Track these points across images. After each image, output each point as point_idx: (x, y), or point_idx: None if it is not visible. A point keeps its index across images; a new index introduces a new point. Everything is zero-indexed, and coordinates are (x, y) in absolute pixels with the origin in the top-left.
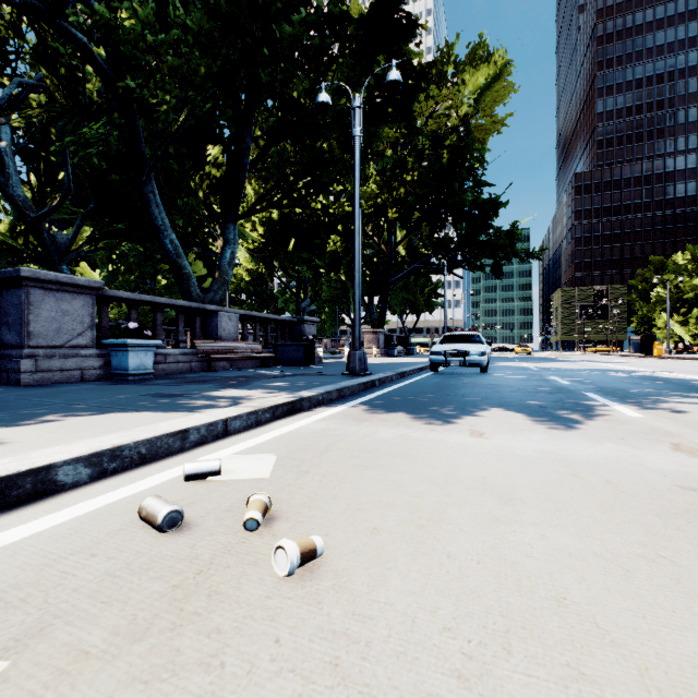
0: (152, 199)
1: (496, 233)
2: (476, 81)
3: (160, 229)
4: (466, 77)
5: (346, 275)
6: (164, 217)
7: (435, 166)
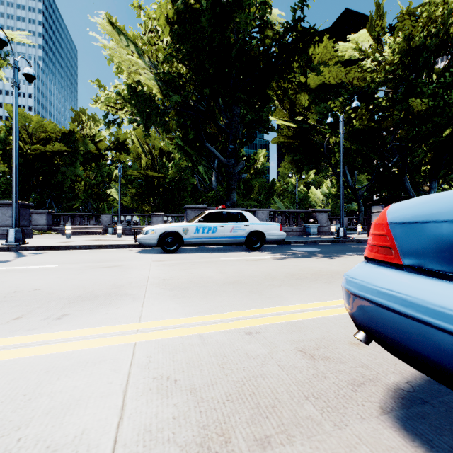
0: (405, 181)
1: None
2: None
3: (408, 189)
4: None
5: None
6: (409, 185)
7: None
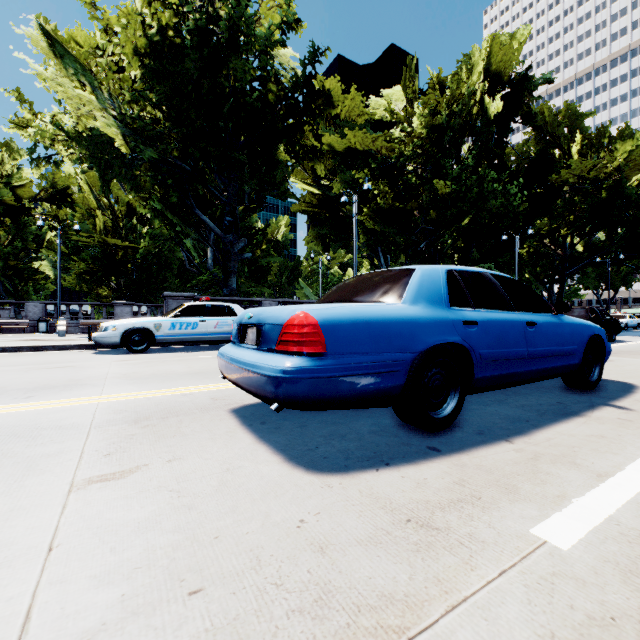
0: None
1: None
2: (623, 148)
3: None
4: (616, 146)
5: (528, 273)
6: None
7: (594, 201)
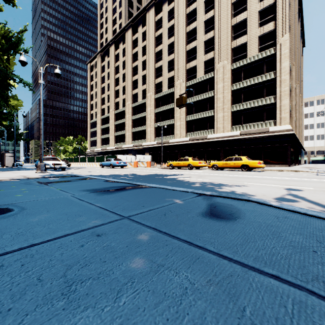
0: None
1: (17, 134)
2: (13, 102)
3: None
4: (10, 99)
5: None
6: None
7: None
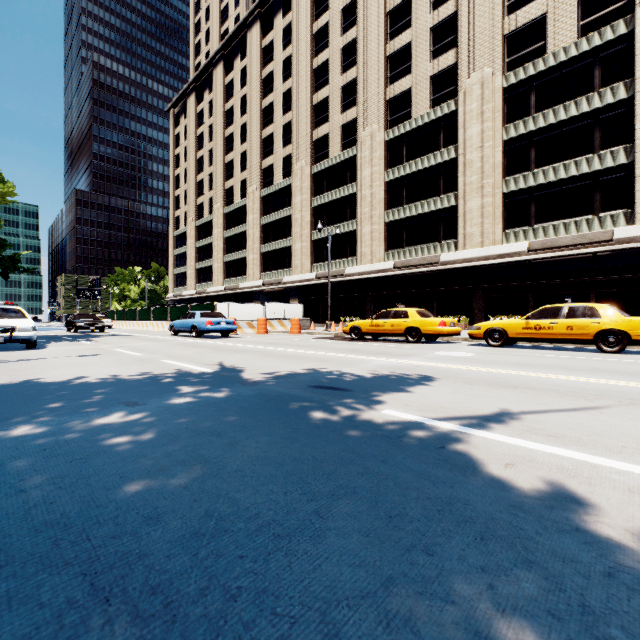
0: None
1: (7, 259)
2: None
3: None
4: None
5: None
6: None
7: None
